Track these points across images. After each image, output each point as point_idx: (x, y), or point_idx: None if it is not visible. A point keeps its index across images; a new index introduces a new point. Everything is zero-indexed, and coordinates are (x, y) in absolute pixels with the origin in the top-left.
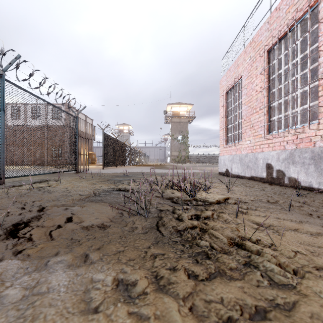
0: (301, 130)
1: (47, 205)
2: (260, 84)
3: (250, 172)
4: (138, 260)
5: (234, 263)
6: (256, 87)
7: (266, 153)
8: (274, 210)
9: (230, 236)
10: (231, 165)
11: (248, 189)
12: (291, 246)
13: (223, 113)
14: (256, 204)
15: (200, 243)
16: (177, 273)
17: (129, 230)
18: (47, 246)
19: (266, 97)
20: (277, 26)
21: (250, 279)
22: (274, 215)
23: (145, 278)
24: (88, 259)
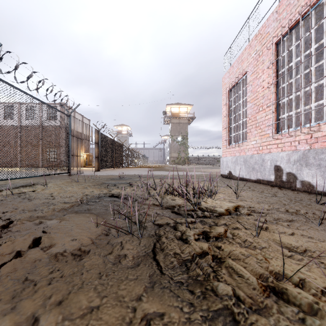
0: (316, 129)
1: (17, 218)
2: (267, 79)
3: (256, 175)
4: None
5: None
6: (262, 83)
7: (274, 154)
8: (300, 224)
9: (258, 272)
10: (234, 167)
11: (258, 194)
12: None
13: (226, 112)
14: (275, 215)
15: (217, 288)
16: None
17: (114, 261)
18: None
19: (274, 93)
20: (287, 15)
21: None
22: (303, 232)
23: None
24: None
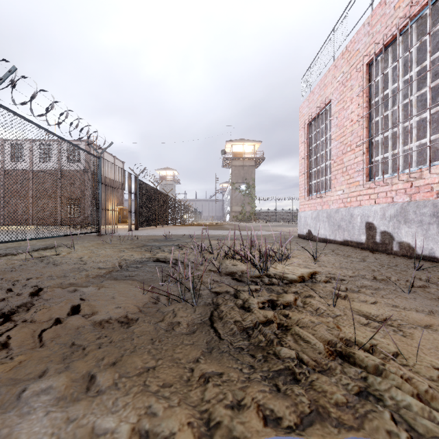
0: (417, 175)
1: (47, 285)
2: (356, 110)
3: (343, 235)
4: (177, 387)
5: (342, 392)
6: (351, 115)
7: (365, 207)
8: (387, 293)
9: (327, 339)
10: (315, 224)
11: (342, 258)
12: (429, 358)
13: (304, 152)
14: (358, 283)
15: (280, 352)
16: (245, 414)
17: (167, 328)
18: (30, 358)
19: (366, 128)
20: (381, 28)
21: (375, 428)
22: (388, 301)
23: (187, 427)
24: (93, 384)
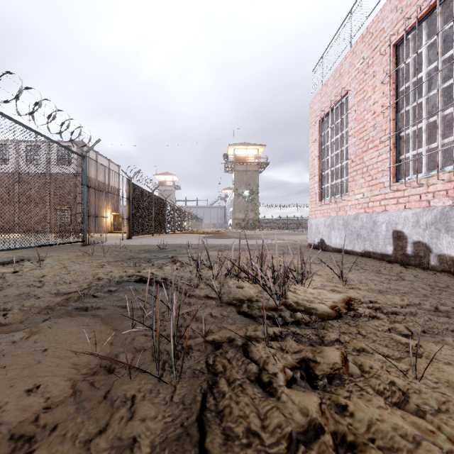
0: None
1: None
2: (380, 100)
3: (363, 245)
4: None
5: None
6: (373, 106)
7: (392, 213)
8: None
9: None
10: (329, 233)
11: (374, 276)
12: None
13: (316, 152)
14: (421, 320)
15: None
16: None
17: None
18: None
19: (393, 120)
20: None
21: None
22: None
23: None
24: None
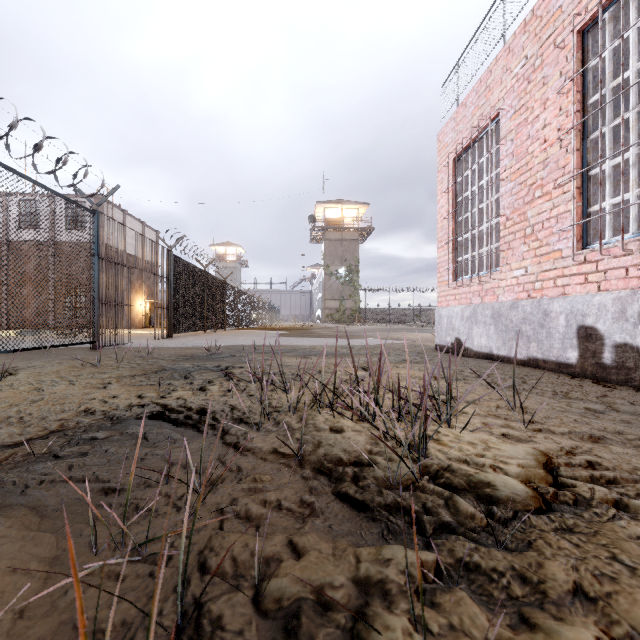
0: None
1: None
2: (555, 120)
3: (526, 349)
4: None
5: None
6: (542, 131)
7: (577, 298)
8: None
9: None
10: (469, 329)
11: (565, 404)
12: None
13: (448, 207)
14: None
15: None
16: None
17: None
18: None
19: (577, 151)
20: None
21: None
22: None
23: None
24: None
